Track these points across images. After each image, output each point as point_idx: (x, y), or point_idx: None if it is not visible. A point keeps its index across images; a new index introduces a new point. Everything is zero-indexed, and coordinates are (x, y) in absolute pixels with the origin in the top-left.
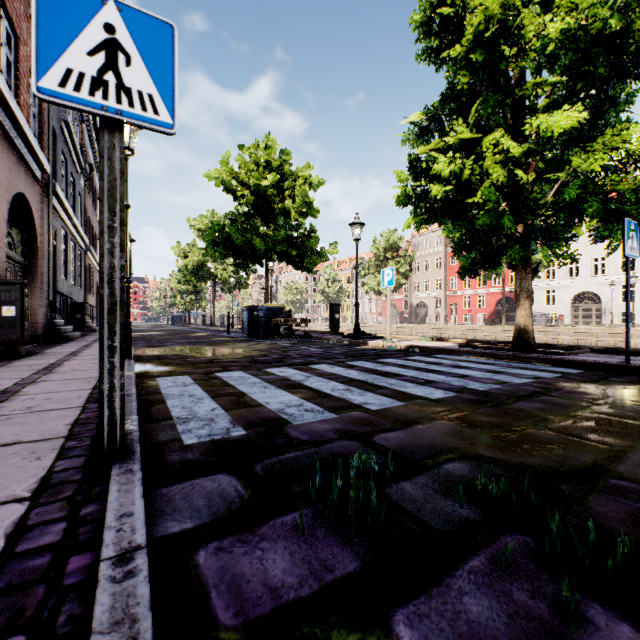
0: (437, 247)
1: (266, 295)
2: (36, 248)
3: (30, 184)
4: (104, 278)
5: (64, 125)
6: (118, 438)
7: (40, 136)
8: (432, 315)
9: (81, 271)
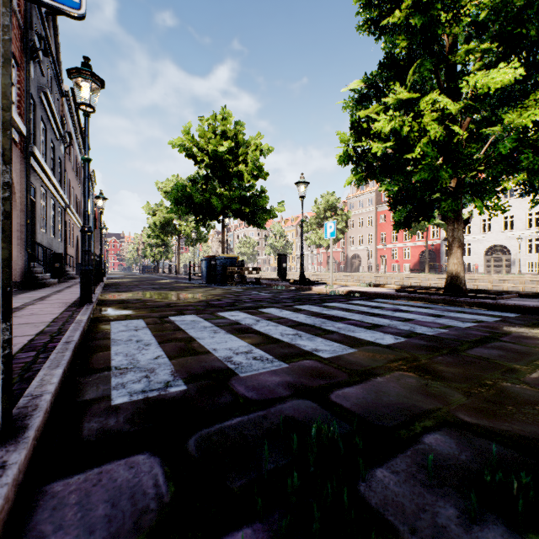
0: (369, 207)
1: (223, 247)
2: (14, 203)
3: None
4: None
5: (43, 96)
6: None
7: (19, 103)
8: (365, 265)
9: (61, 226)
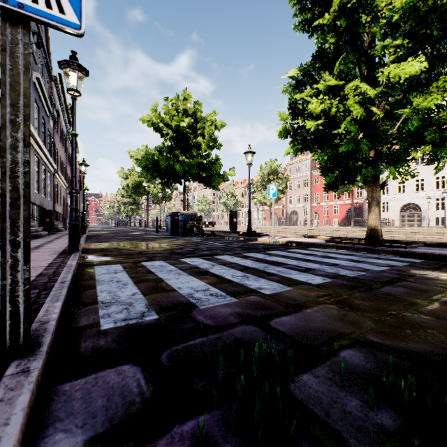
0: (305, 172)
1: (184, 205)
2: None
3: None
4: (6, 172)
5: (36, 81)
6: (21, 332)
7: None
8: (301, 220)
9: (51, 188)
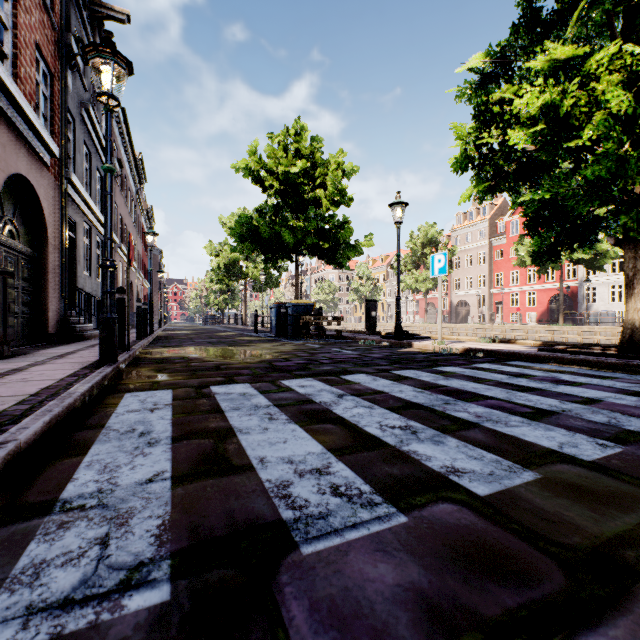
0: (480, 241)
1: (296, 292)
2: (46, 239)
3: (36, 168)
4: None
5: (85, 114)
6: None
7: (52, 119)
8: (474, 314)
9: None
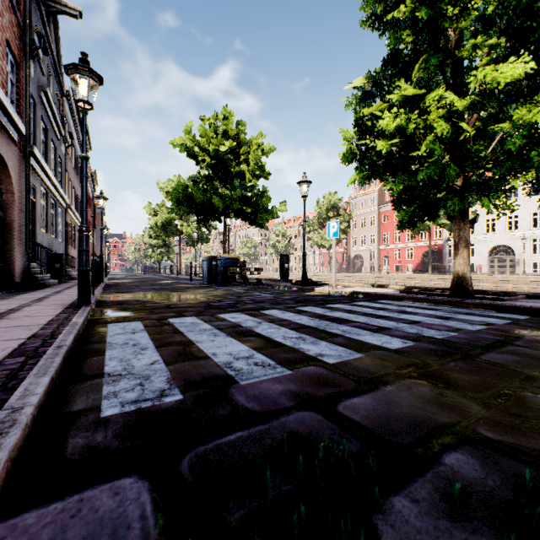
0: (371, 207)
1: (224, 247)
2: (13, 203)
3: (6, 144)
4: None
5: (43, 95)
6: None
7: (18, 102)
8: (367, 265)
9: (62, 226)
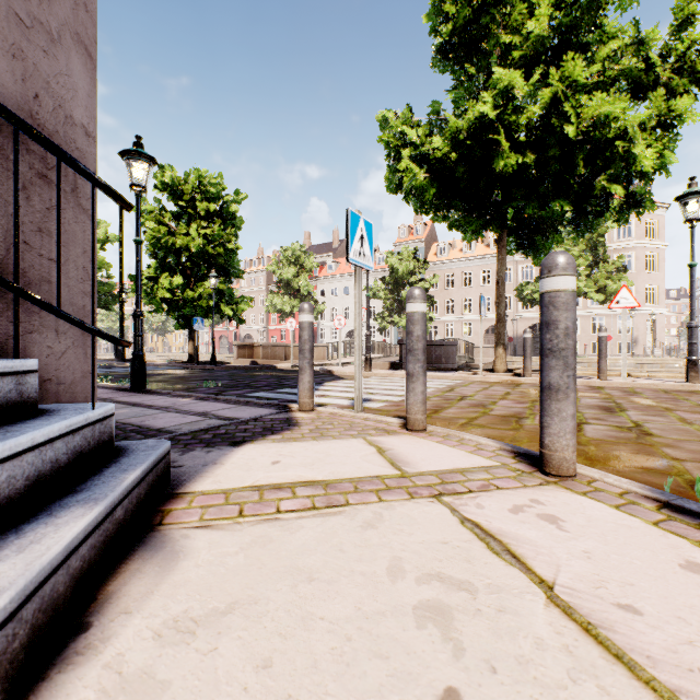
0: (261, 286)
1: None
2: None
3: None
4: None
5: None
6: None
7: None
8: None
9: None
